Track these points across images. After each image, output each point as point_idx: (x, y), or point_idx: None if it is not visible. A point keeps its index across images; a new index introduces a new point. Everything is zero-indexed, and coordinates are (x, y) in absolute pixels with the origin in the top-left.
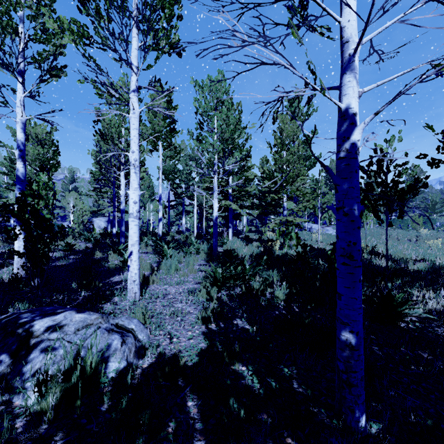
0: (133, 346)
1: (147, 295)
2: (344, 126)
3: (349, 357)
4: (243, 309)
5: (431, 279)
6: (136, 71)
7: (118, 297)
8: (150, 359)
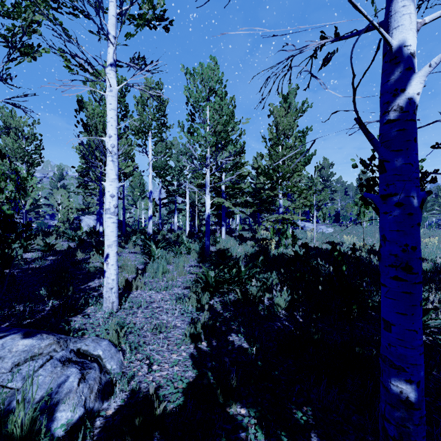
0: (96, 383)
1: (128, 303)
2: (396, 73)
3: (406, 419)
4: (240, 320)
5: (438, 281)
6: (113, 41)
7: (93, 307)
8: (119, 400)
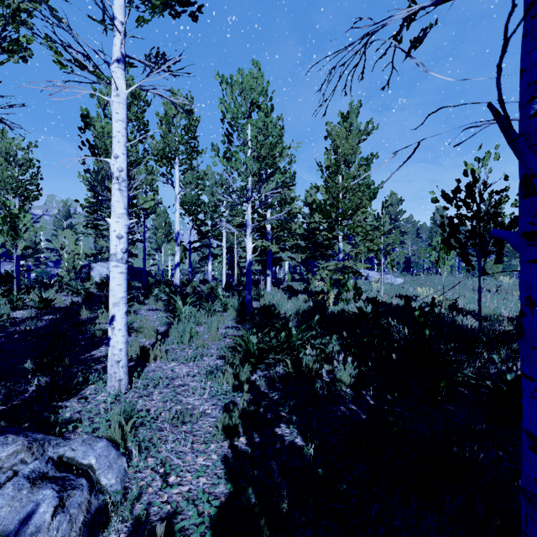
0: (81, 511)
1: (142, 380)
2: None
3: None
4: (291, 404)
5: None
6: (121, 29)
7: (94, 386)
8: (116, 536)
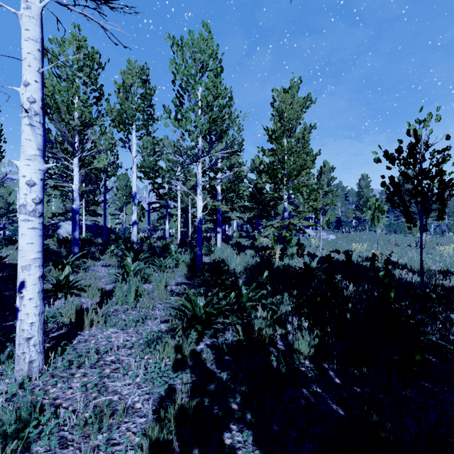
0: None
1: (66, 356)
2: None
3: None
4: (243, 390)
5: None
6: None
7: (2, 367)
8: None
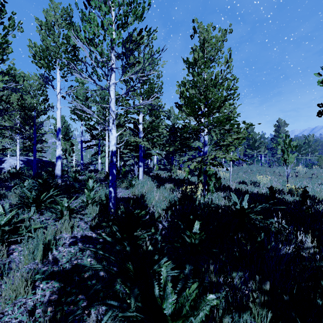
0: None
1: None
2: None
3: None
4: None
5: None
6: None
7: None
8: None
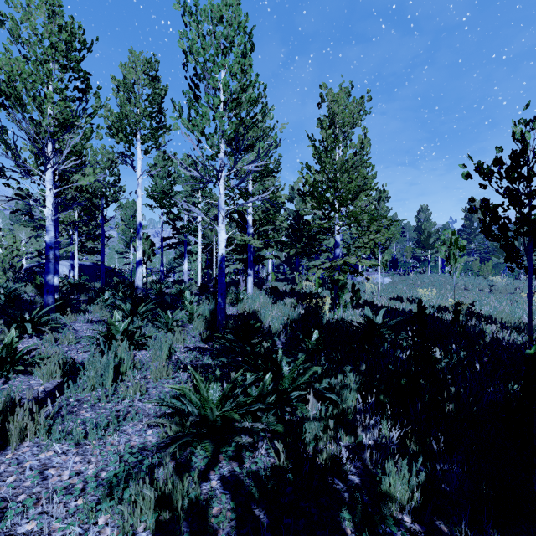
0: None
1: None
2: None
3: None
4: None
5: None
6: None
7: None
8: None
